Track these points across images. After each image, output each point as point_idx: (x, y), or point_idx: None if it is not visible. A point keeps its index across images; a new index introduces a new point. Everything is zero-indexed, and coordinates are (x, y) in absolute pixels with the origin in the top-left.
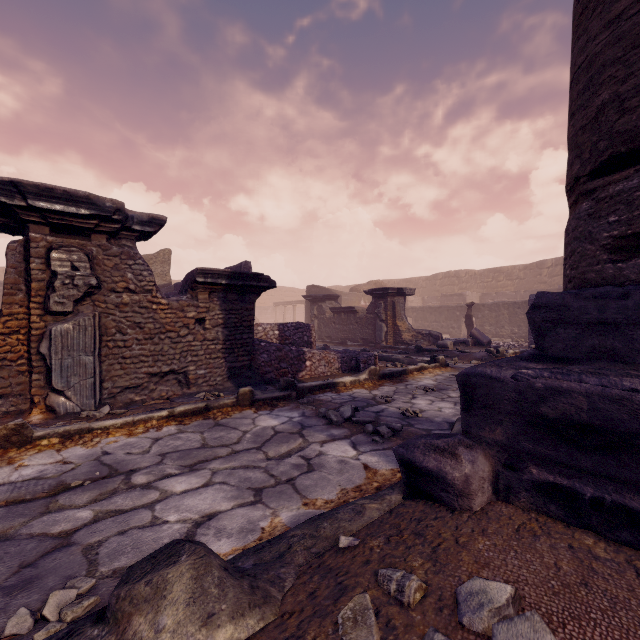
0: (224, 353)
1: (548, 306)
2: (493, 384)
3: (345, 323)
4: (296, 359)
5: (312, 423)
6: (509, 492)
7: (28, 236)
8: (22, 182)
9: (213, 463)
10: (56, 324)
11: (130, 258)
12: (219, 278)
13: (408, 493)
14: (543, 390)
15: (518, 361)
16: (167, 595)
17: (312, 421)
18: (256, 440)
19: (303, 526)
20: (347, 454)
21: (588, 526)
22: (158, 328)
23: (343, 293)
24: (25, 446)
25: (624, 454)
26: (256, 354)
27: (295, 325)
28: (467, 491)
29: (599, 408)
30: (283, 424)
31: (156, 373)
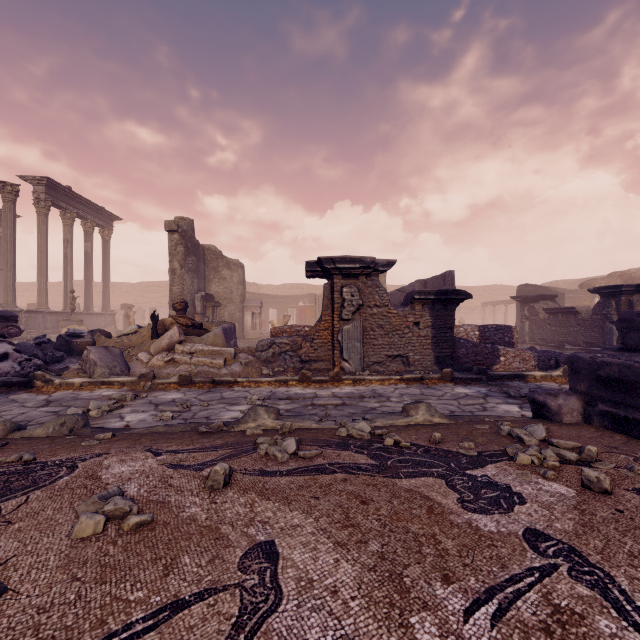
0: (432, 346)
1: (625, 319)
2: (579, 361)
3: (563, 325)
4: (490, 354)
5: (494, 395)
6: (590, 418)
7: (332, 281)
8: (334, 257)
9: (428, 400)
10: (344, 325)
11: (377, 287)
12: (429, 295)
13: (533, 417)
14: (600, 363)
15: (605, 350)
16: (419, 408)
17: (495, 394)
18: (453, 396)
19: (470, 415)
20: (513, 409)
21: (625, 433)
22: (391, 328)
23: (567, 290)
24: (339, 382)
25: (632, 393)
26: (456, 348)
27: (495, 327)
28: (560, 413)
29: (622, 371)
30: (472, 392)
31: (390, 355)
